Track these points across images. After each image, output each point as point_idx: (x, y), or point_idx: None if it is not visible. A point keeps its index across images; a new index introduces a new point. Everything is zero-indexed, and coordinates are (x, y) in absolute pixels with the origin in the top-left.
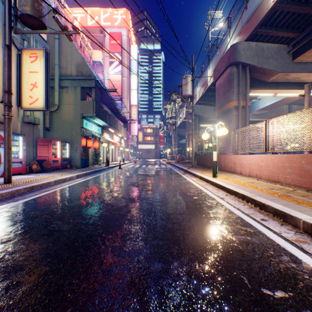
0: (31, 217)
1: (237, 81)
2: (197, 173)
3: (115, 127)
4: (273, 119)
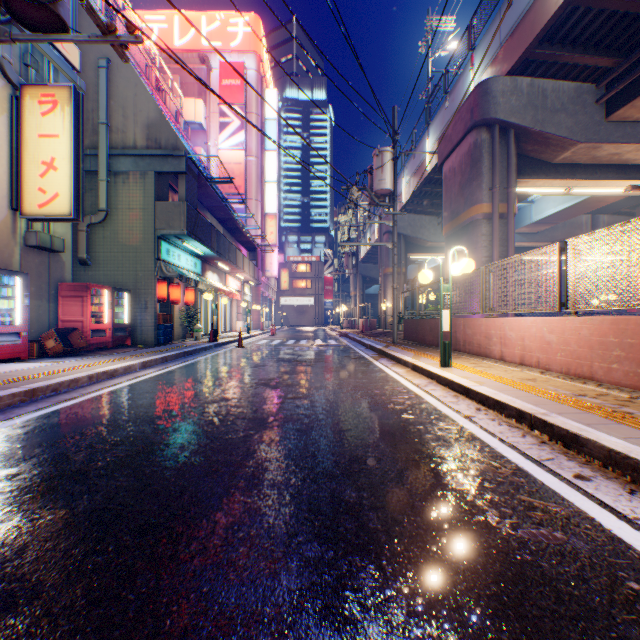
0: (6, 471)
1: (490, 160)
2: (406, 357)
3: (231, 260)
4: (579, 238)
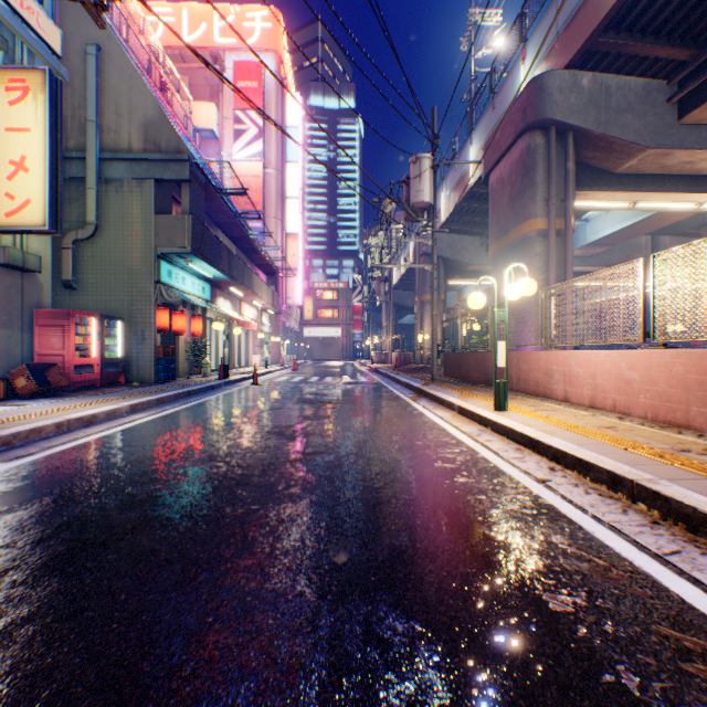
0: None
1: (545, 168)
2: (451, 398)
3: (246, 285)
4: (671, 251)
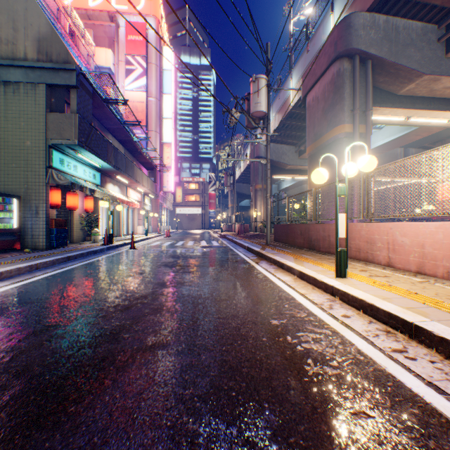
0: None
1: (351, 87)
2: (289, 262)
3: (130, 175)
4: None
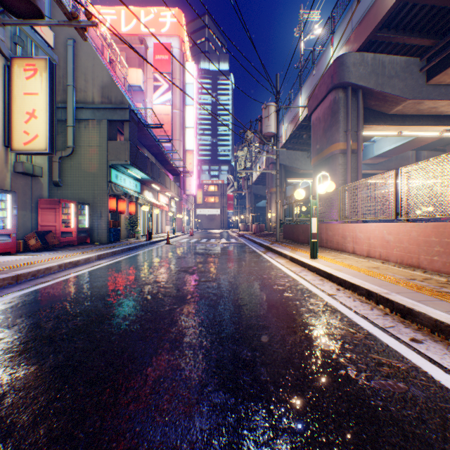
0: None
1: (345, 112)
2: (286, 251)
3: (162, 183)
4: (410, 166)
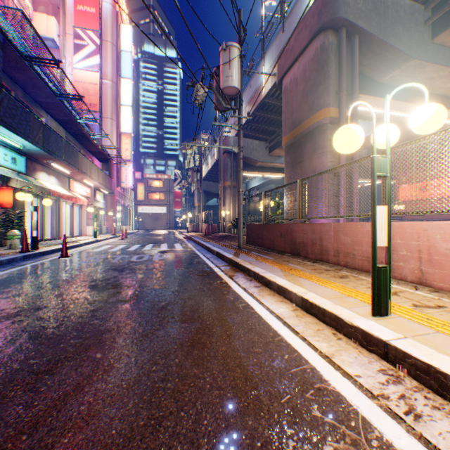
0: None
1: (337, 64)
2: (279, 278)
3: (70, 162)
4: None
